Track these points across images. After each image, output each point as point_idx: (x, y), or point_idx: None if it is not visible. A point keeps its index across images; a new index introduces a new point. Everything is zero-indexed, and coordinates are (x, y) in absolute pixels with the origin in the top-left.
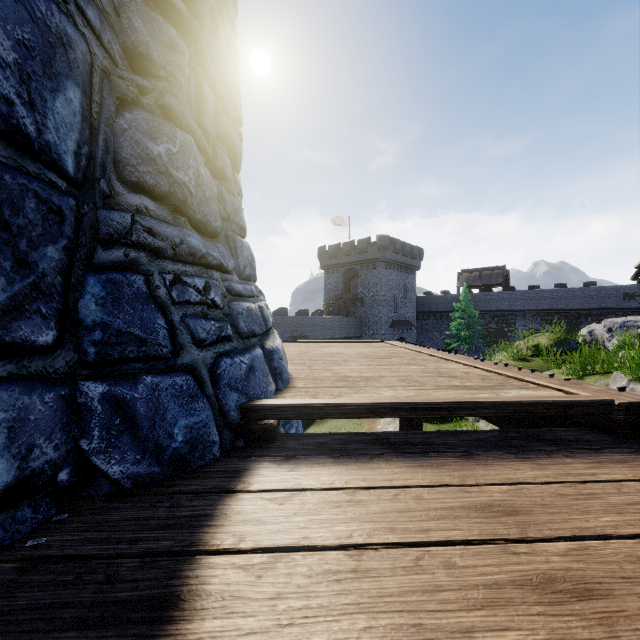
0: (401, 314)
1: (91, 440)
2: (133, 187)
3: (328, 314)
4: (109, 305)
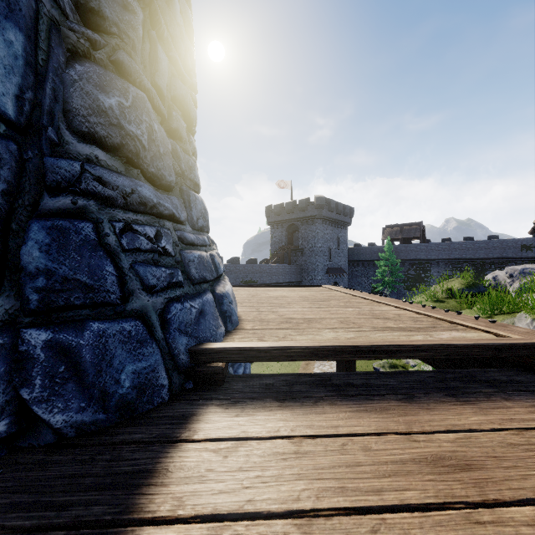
0: (335, 262)
1: (32, 389)
2: (84, 137)
3: (274, 262)
4: (54, 252)
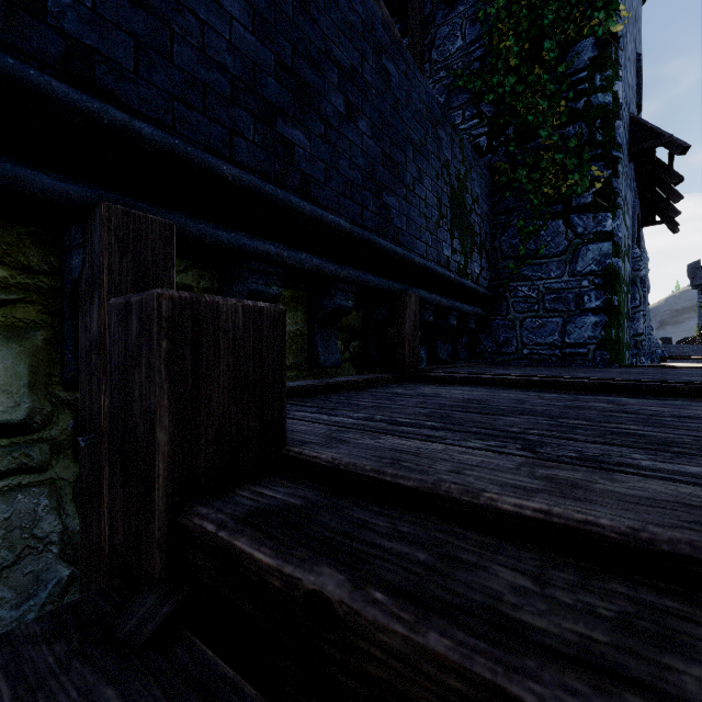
0: None
1: None
2: None
3: None
4: None
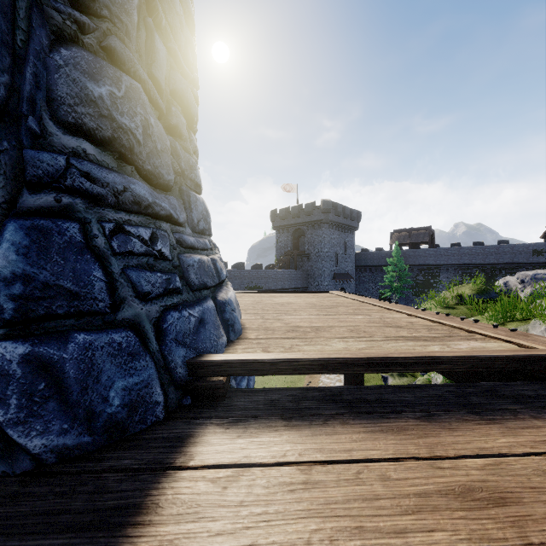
0: (342, 268)
1: (6, 410)
2: (70, 129)
3: (279, 268)
4: (33, 255)
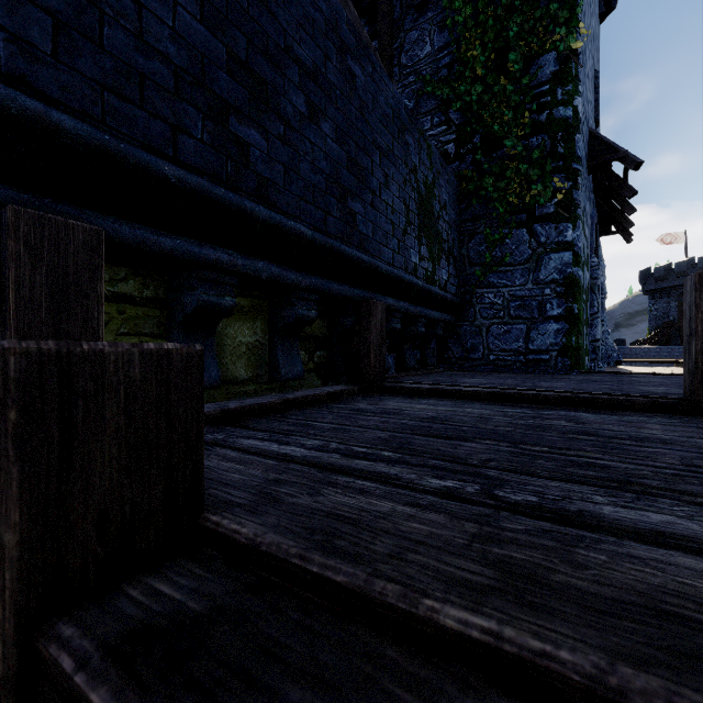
0: None
1: None
2: None
3: (652, 344)
4: None
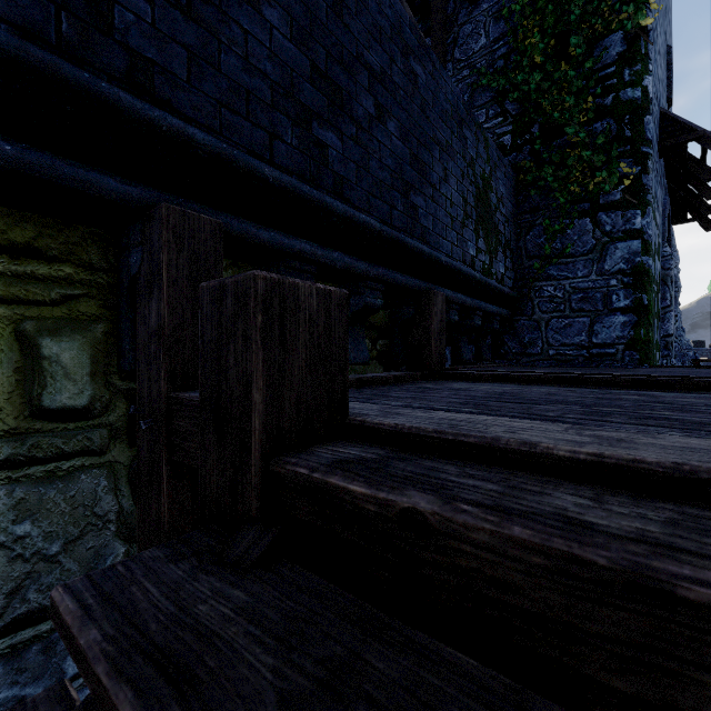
0: None
1: None
2: None
3: None
4: None
